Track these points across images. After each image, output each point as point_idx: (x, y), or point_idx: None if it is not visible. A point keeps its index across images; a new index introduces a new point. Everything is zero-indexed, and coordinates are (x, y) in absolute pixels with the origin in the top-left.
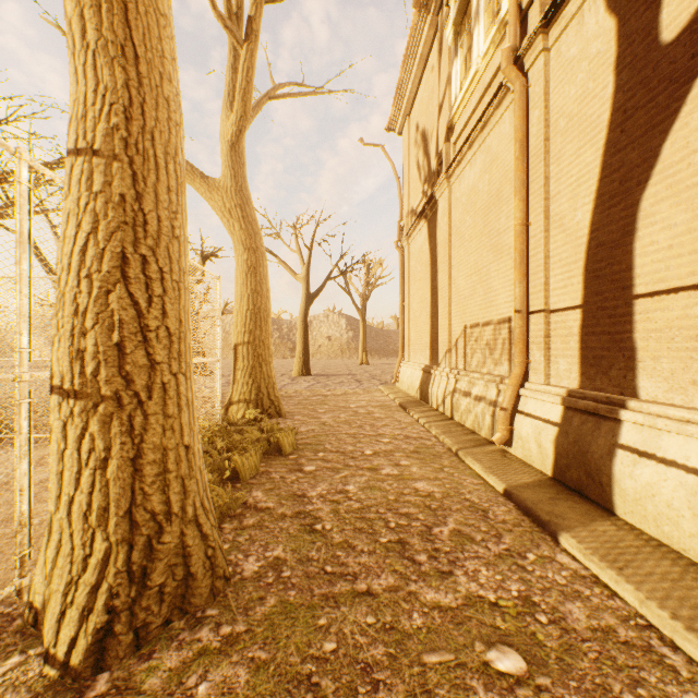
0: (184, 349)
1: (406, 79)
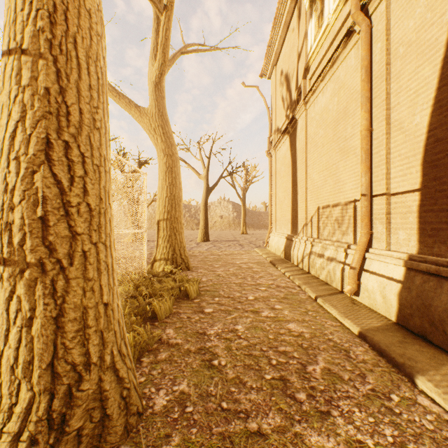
0: (104, 222)
1: (274, 39)
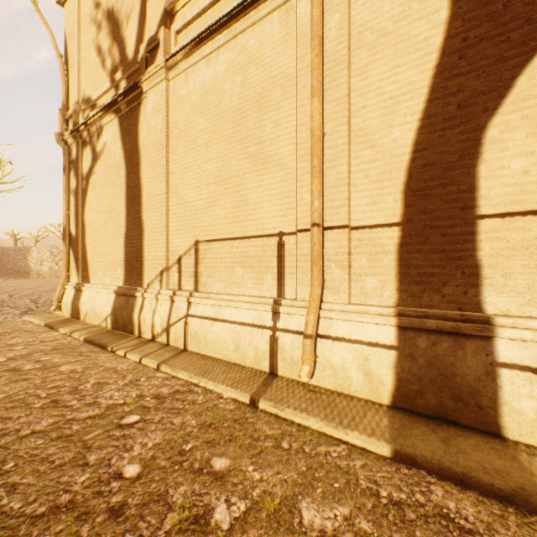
0: None
1: None
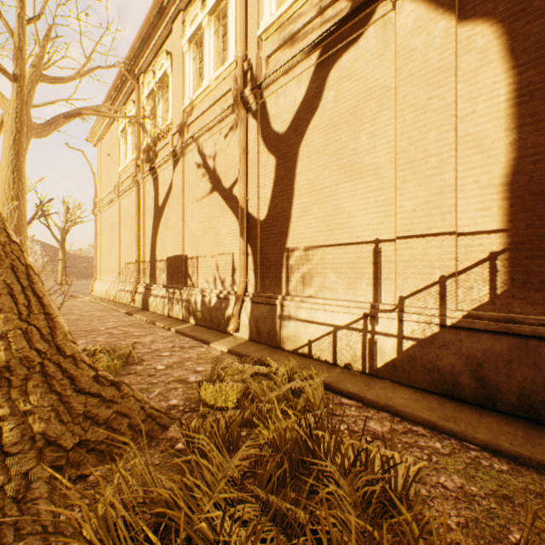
0: None
1: (99, 126)
